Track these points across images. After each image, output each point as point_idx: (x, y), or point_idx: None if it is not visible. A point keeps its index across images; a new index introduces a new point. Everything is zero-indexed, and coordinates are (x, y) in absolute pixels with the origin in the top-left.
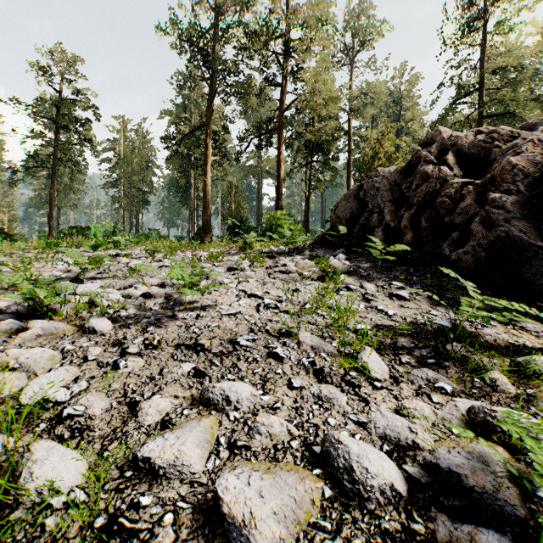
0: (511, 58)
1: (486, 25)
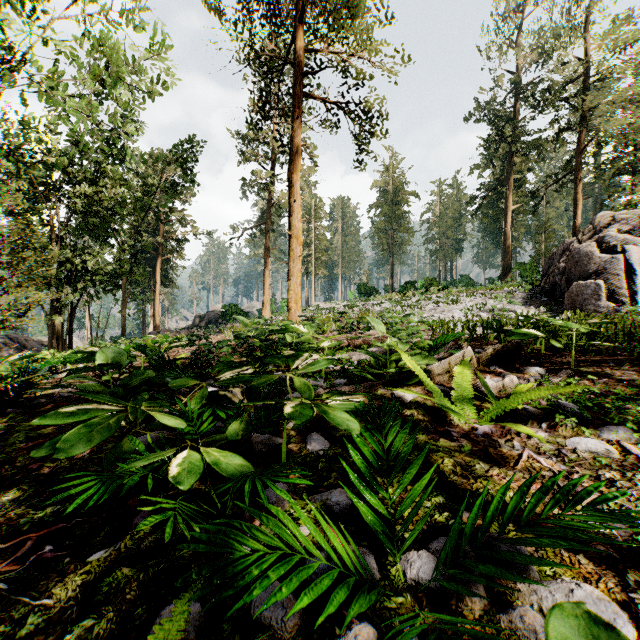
0: None
1: None
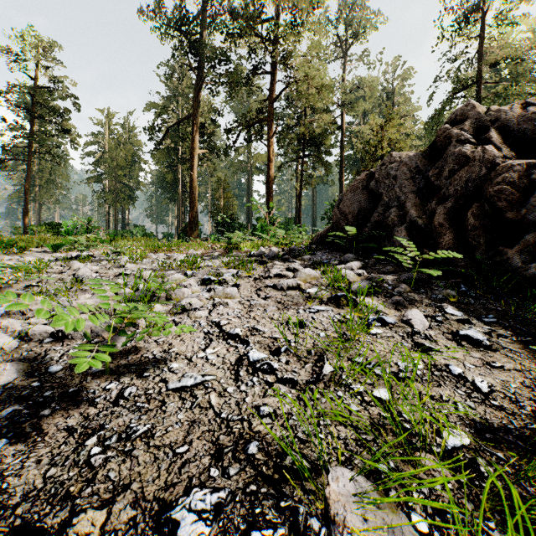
0: (511, 48)
1: (484, 15)
